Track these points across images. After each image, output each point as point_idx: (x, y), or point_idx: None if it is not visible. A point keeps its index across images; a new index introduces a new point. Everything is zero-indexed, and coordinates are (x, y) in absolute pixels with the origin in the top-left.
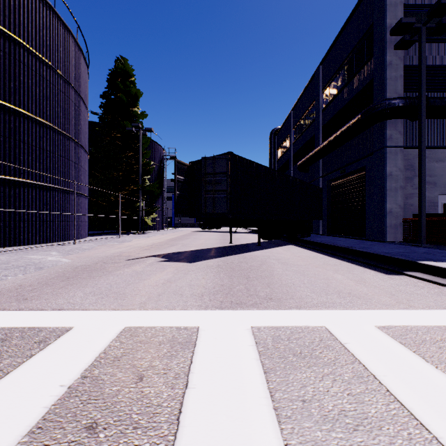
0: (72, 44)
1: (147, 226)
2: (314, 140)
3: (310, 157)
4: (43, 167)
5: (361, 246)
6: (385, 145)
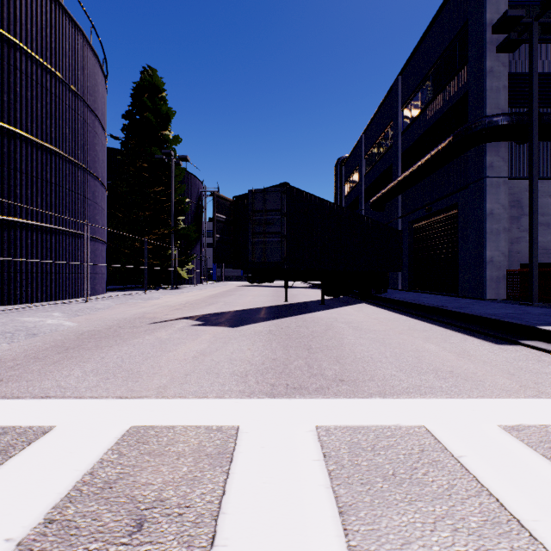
0: (85, 48)
1: (181, 280)
2: (391, 171)
3: (386, 192)
4: (46, 204)
5: (455, 305)
6: (484, 176)
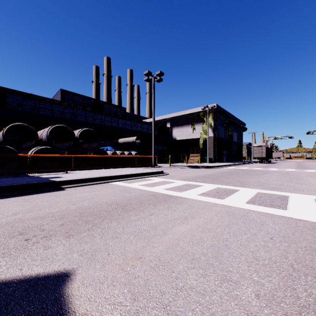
0: None
1: None
2: None
3: None
4: None
5: None
6: None
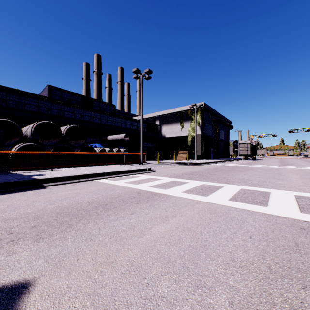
0: None
1: None
2: None
3: None
4: None
5: None
6: None
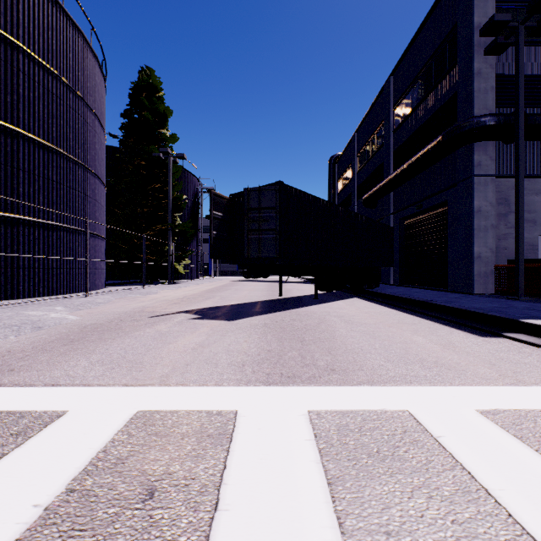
0: (85, 49)
1: (178, 275)
2: (383, 168)
3: (378, 190)
4: (48, 201)
5: (444, 299)
6: (473, 174)
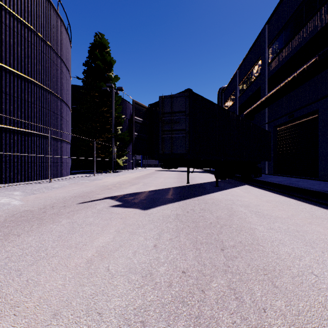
0: (53, 13)
1: (120, 166)
2: (259, 92)
3: (257, 106)
4: (24, 116)
5: None
6: None
